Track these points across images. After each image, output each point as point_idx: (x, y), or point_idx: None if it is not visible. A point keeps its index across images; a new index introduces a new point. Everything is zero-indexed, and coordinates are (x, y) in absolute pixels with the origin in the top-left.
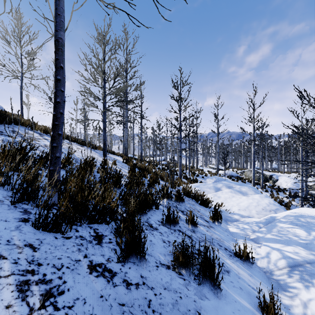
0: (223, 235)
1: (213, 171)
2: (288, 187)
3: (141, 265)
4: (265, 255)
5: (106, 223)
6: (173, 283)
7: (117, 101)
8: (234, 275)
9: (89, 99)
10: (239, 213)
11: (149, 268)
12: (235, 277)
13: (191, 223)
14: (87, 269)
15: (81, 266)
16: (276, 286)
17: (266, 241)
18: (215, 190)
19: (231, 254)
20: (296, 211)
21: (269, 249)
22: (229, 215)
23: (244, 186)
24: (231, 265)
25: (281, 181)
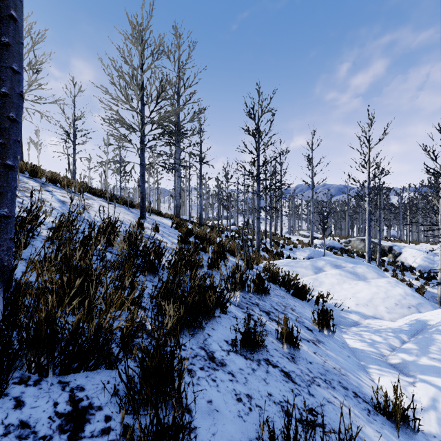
0: (342, 358)
1: (306, 240)
2: (417, 264)
3: None
4: (429, 404)
5: (107, 367)
6: None
7: (163, 133)
8: None
9: (117, 129)
10: (358, 311)
11: None
12: None
13: (286, 341)
14: None
15: None
16: None
17: (423, 372)
18: (315, 271)
19: (367, 407)
20: None
21: (434, 391)
22: (342, 314)
23: (360, 265)
24: None
25: (406, 256)
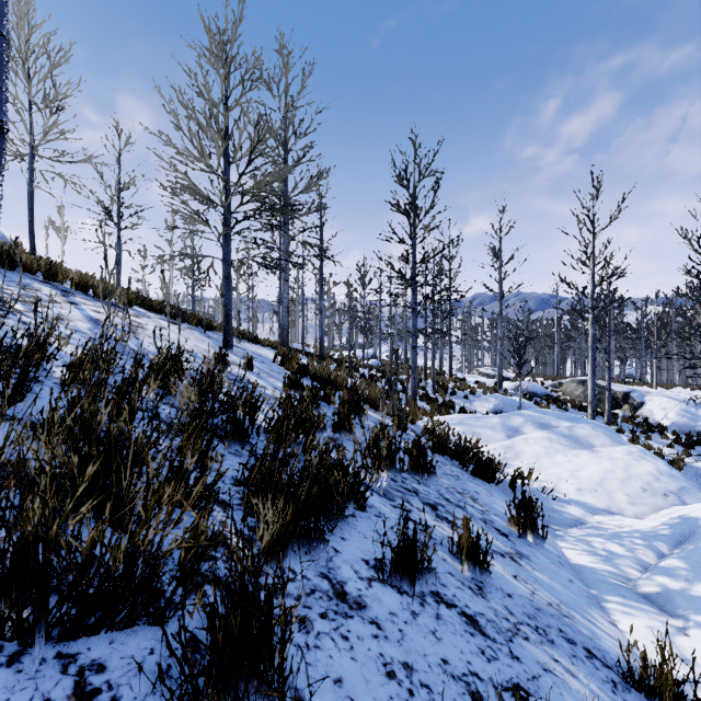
0: (561, 584)
1: (489, 383)
2: (670, 421)
3: None
4: None
5: (152, 620)
6: None
7: (260, 210)
8: None
9: (186, 203)
10: (581, 500)
11: None
12: None
13: (468, 557)
14: None
15: None
16: None
17: (700, 610)
18: (507, 434)
19: (611, 676)
20: None
21: None
22: (554, 506)
23: (581, 424)
24: None
25: (652, 407)
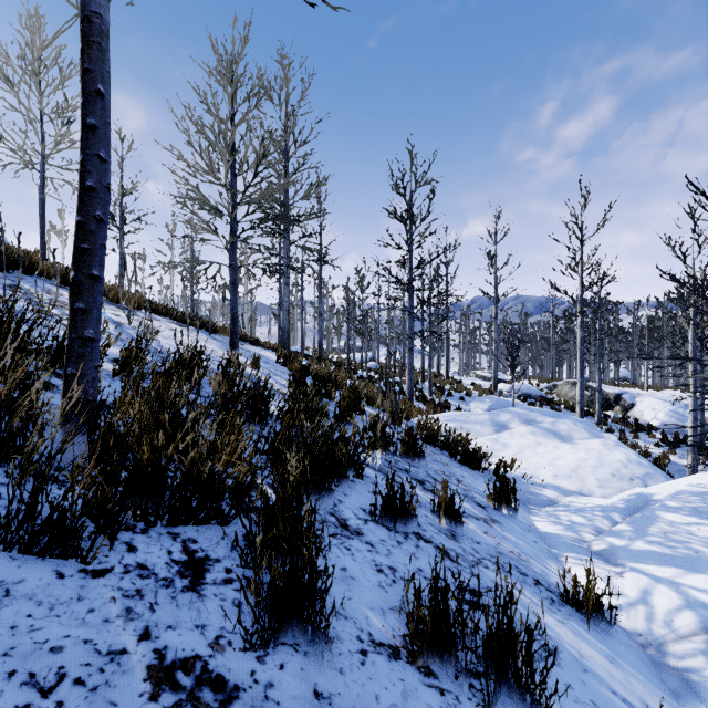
0: (525, 543)
1: (486, 385)
2: (659, 421)
3: (316, 652)
4: (638, 597)
5: (220, 522)
6: (410, 707)
7: (264, 219)
8: (570, 664)
9: (196, 213)
10: (556, 484)
11: (340, 663)
12: (573, 670)
13: (445, 514)
14: (145, 684)
15: (127, 673)
16: (681, 689)
17: (636, 559)
18: (496, 429)
19: (552, 596)
20: (697, 480)
21: (647, 582)
22: (532, 489)
23: (563, 420)
24: (558, 631)
25: (643, 408)
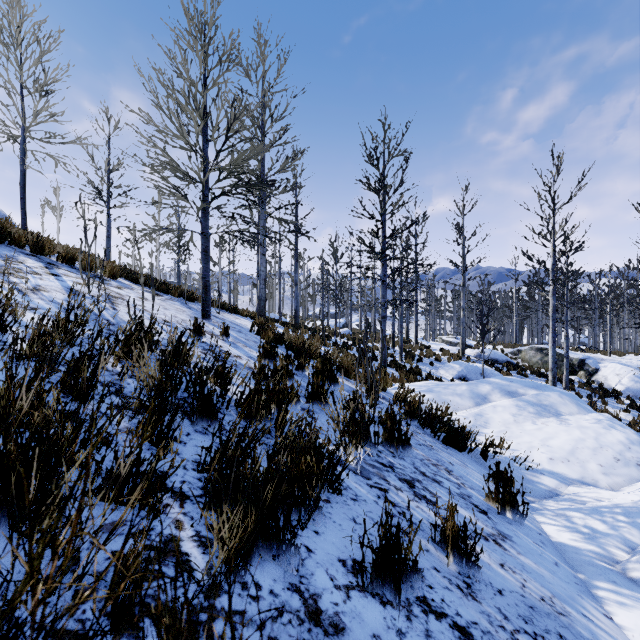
0: (548, 570)
1: (453, 350)
2: (624, 386)
3: None
4: None
5: None
6: None
7: (237, 185)
8: None
9: (165, 178)
10: (554, 470)
11: None
12: None
13: (453, 548)
14: None
15: None
16: None
17: None
18: (476, 401)
19: None
20: None
21: None
22: (527, 475)
23: (548, 392)
24: None
25: (607, 374)
